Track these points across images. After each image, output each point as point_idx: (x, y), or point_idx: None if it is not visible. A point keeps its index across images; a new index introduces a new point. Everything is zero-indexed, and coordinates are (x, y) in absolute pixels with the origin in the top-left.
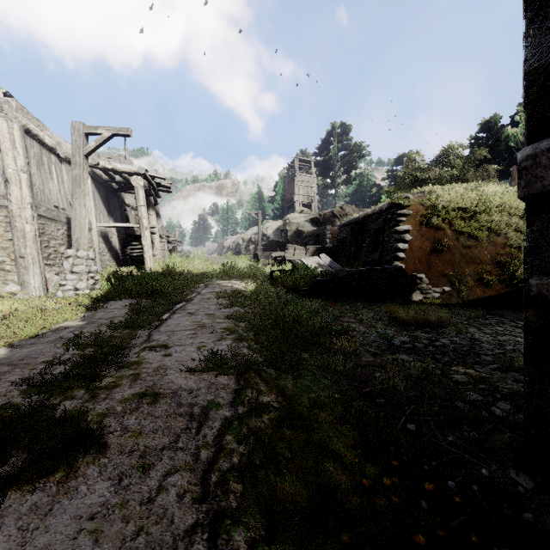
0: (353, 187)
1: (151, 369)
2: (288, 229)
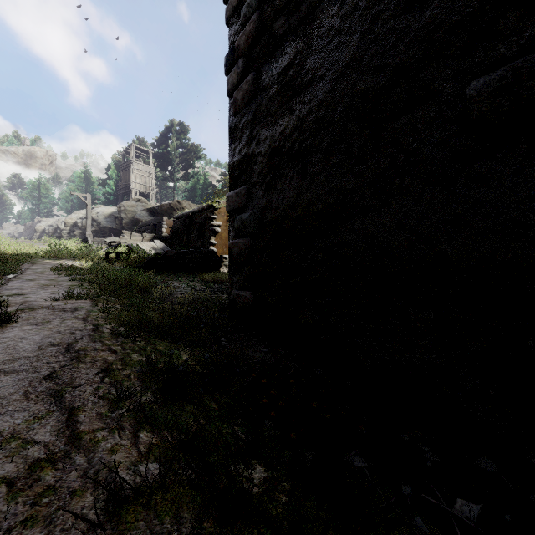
0: (192, 184)
1: (19, 302)
2: (123, 216)
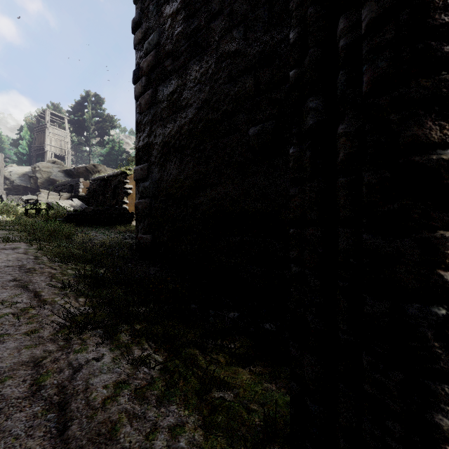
0: (107, 149)
1: None
2: (38, 176)
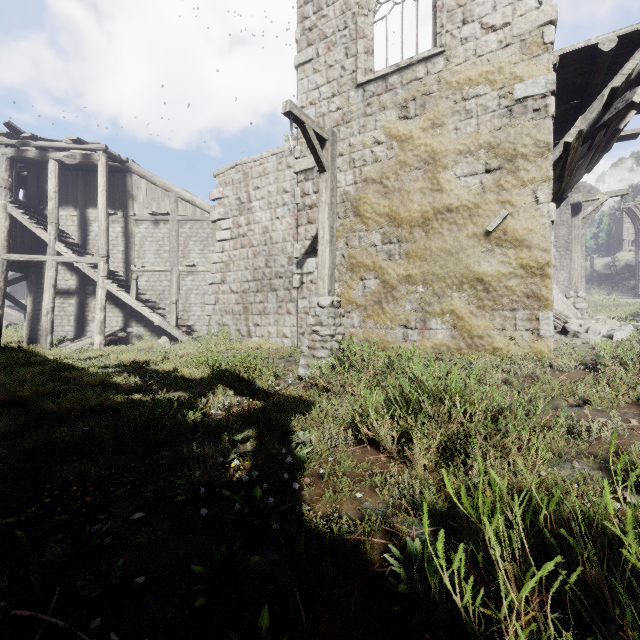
0: None
1: None
2: (616, 264)
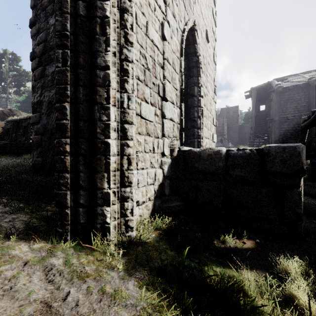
0: (23, 98)
1: None
2: None
